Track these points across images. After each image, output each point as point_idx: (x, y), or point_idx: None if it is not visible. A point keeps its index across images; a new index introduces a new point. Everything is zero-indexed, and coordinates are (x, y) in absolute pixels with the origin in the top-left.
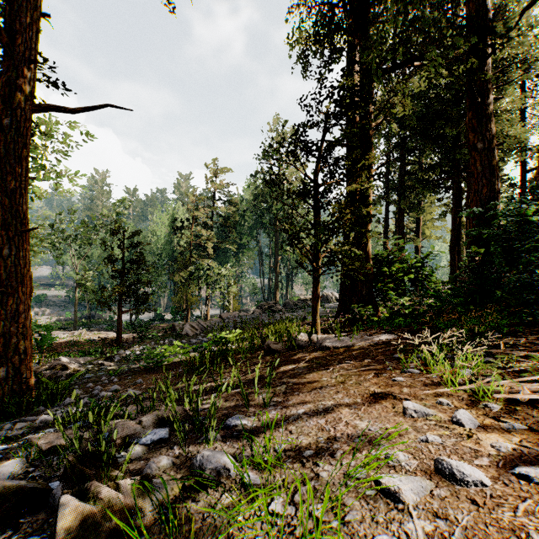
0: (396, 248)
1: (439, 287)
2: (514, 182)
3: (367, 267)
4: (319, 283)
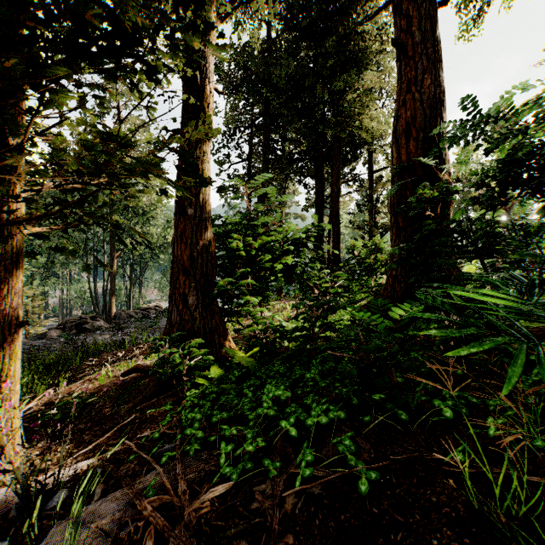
0: (262, 204)
1: (325, 284)
2: (363, 182)
3: (201, 239)
4: (14, 274)
